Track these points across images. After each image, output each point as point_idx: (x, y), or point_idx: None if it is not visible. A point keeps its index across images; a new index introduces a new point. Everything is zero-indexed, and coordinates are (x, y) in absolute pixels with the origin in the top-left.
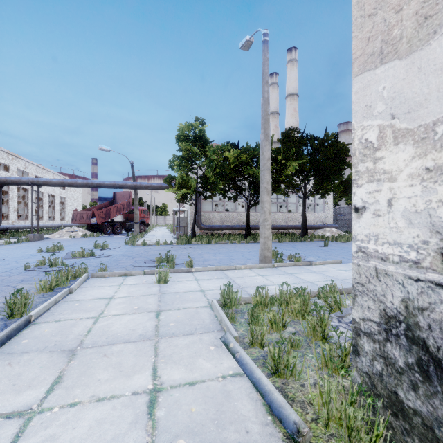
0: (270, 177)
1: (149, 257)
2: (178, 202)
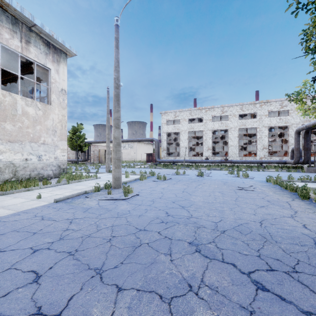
0: (113, 124)
1: (189, 180)
2: (314, 126)
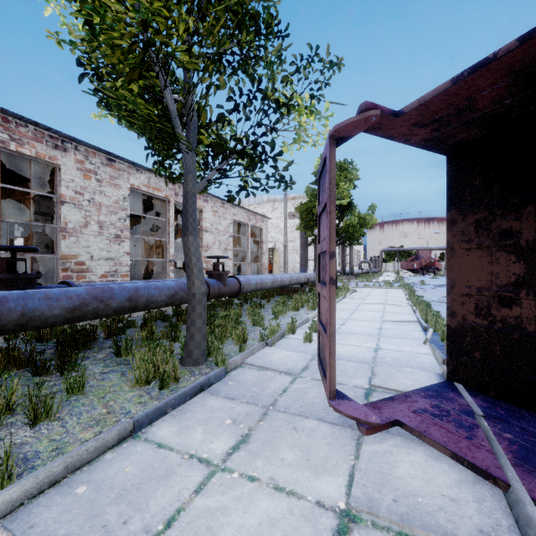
0: None
1: None
2: None
